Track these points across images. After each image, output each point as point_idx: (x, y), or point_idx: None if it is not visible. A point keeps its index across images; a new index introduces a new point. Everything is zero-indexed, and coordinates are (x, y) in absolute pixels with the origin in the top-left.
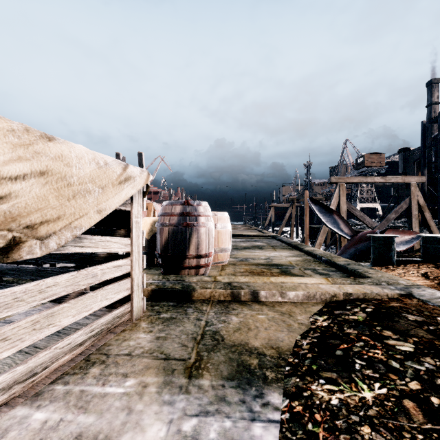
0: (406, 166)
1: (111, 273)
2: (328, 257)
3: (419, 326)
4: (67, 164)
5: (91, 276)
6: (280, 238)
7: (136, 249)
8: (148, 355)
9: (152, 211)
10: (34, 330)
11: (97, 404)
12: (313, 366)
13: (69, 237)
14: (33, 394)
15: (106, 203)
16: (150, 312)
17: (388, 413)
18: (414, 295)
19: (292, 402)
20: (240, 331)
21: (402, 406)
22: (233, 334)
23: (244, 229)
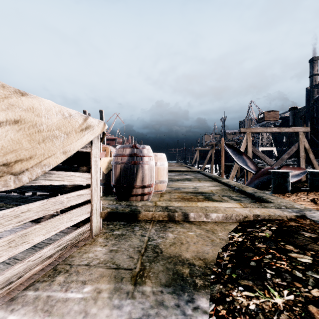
0: (295, 120)
1: (74, 200)
2: (240, 187)
3: (313, 241)
4: (37, 115)
5: (58, 203)
6: (203, 172)
7: (95, 182)
8: (102, 265)
9: (109, 153)
10: (10, 247)
11: (60, 308)
12: (233, 275)
13: (39, 173)
14: (9, 299)
15: (70, 146)
16: (105, 230)
17: (297, 317)
18: (307, 216)
19: (217, 306)
20: (174, 245)
21: (308, 311)
22: (169, 247)
23: (177, 166)
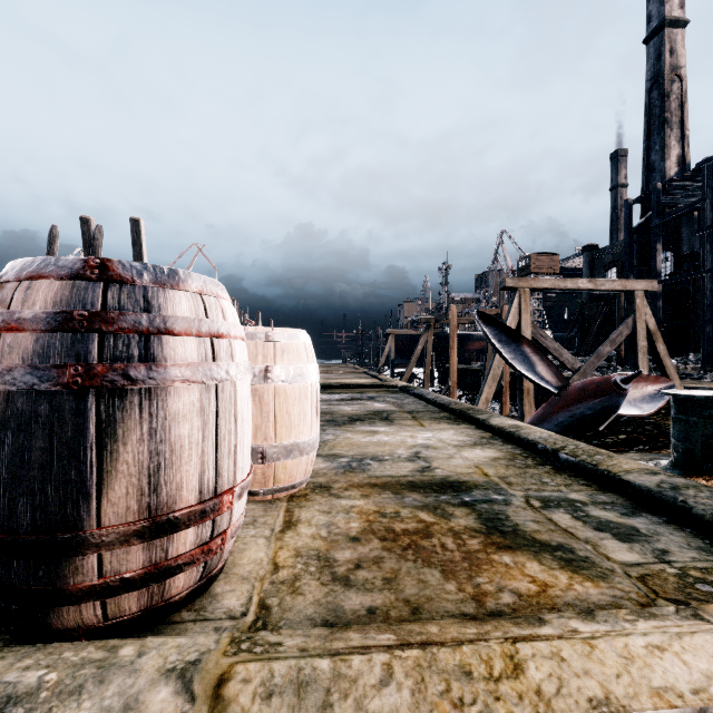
0: (593, 273)
1: None
2: (579, 453)
3: None
4: None
5: None
6: (419, 392)
7: None
8: None
9: None
10: None
11: None
12: None
13: None
14: None
15: None
16: None
17: None
18: None
19: None
20: None
21: None
22: None
23: (345, 372)
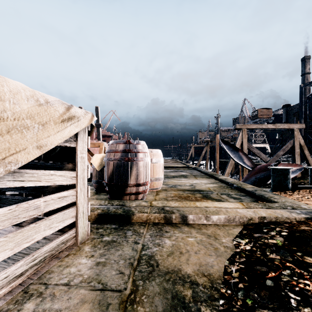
0: (288, 117)
1: (55, 204)
2: (238, 184)
3: None
4: None
5: (32, 208)
6: (199, 169)
7: (81, 181)
8: (85, 285)
9: (103, 149)
10: None
11: None
12: (248, 301)
13: (1, 172)
14: None
15: (47, 139)
16: (94, 235)
17: None
18: None
19: None
20: (173, 256)
21: None
22: (167, 259)
23: (172, 162)
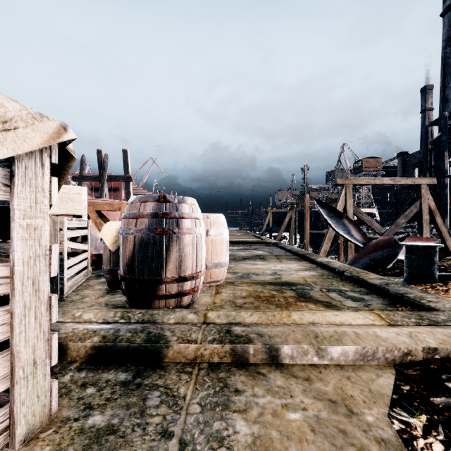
0: (405, 171)
1: None
2: (353, 272)
3: None
4: None
5: None
6: (282, 245)
7: (27, 287)
8: None
9: None
10: None
11: None
12: None
13: None
14: None
15: None
16: (70, 408)
17: None
18: None
19: None
20: None
21: None
22: None
23: (240, 235)
